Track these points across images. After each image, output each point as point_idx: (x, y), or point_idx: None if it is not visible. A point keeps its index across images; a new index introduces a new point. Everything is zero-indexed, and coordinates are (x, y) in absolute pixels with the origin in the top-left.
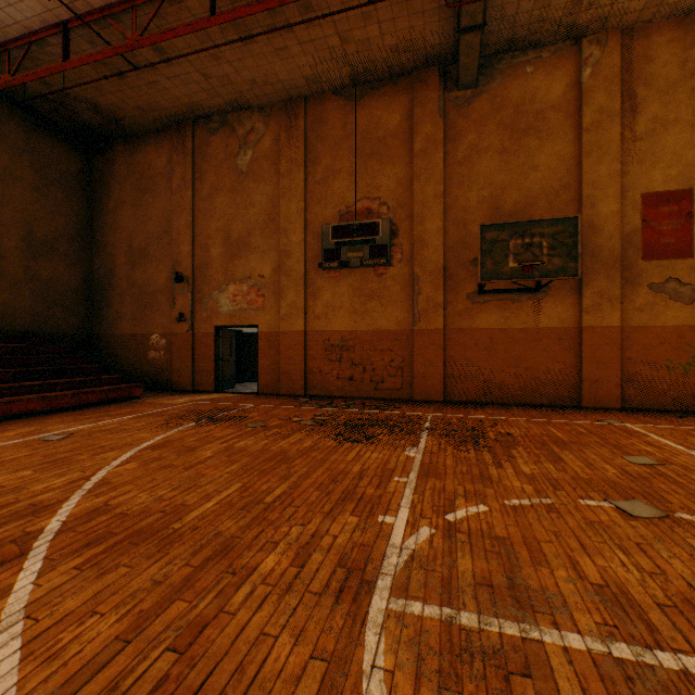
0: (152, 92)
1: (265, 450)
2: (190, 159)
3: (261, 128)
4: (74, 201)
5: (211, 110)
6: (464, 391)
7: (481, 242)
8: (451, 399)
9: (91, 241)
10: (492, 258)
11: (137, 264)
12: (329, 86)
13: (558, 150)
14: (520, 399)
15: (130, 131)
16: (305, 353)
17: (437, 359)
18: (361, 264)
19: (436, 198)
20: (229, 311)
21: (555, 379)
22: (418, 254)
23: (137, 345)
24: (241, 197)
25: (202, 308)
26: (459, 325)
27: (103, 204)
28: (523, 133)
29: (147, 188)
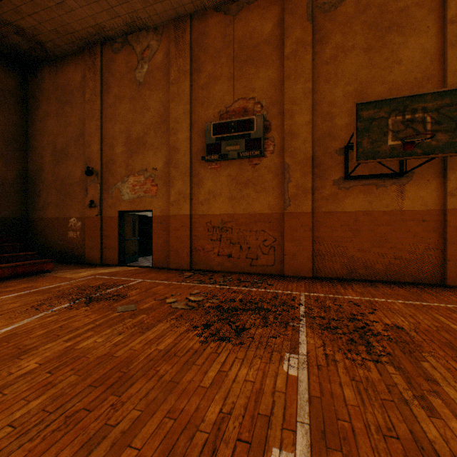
0: (62, 14)
1: (108, 356)
2: (99, 74)
3: (154, 45)
4: (10, 112)
5: (114, 31)
6: (330, 268)
7: (357, 121)
8: (318, 275)
9: (26, 144)
10: (369, 137)
11: (59, 162)
12: (210, 2)
13: (422, 43)
14: (384, 276)
15: (54, 55)
16: (191, 233)
17: (305, 239)
18: (237, 156)
19: (304, 94)
20: (129, 198)
21: (419, 258)
22: (288, 145)
23: (59, 227)
24: (139, 103)
25: (108, 197)
26: (326, 208)
27: (35, 115)
28: (387, 30)
29: (67, 100)
